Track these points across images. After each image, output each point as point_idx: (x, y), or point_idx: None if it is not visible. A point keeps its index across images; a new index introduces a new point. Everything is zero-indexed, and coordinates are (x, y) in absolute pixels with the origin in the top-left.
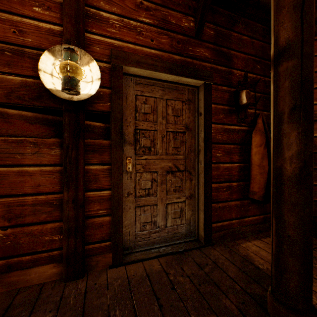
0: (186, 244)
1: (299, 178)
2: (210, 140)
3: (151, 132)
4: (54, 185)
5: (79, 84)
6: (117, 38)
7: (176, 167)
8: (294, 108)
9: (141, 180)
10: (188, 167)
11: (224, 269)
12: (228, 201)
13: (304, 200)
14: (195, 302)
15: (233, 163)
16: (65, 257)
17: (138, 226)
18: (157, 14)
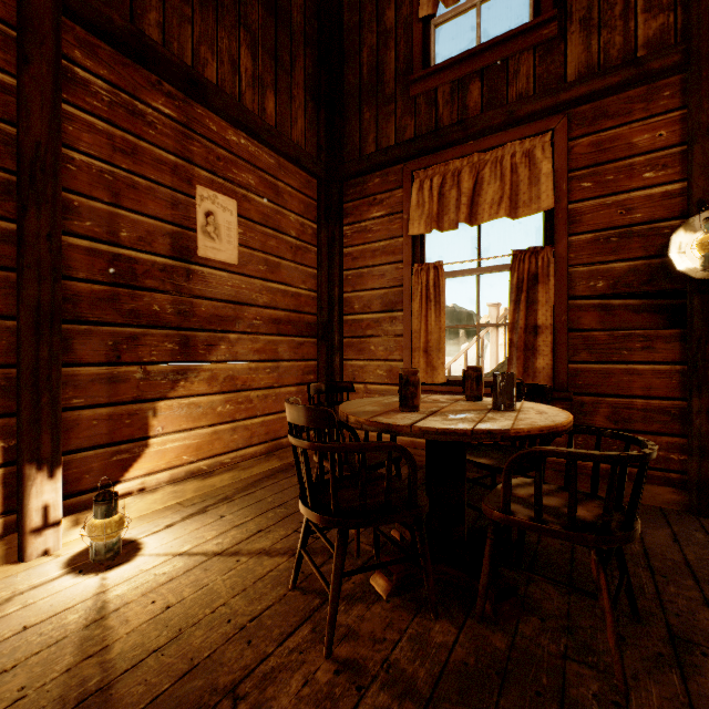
0: None
1: None
2: None
3: None
4: (670, 389)
5: None
6: None
7: None
8: None
9: None
10: None
11: None
12: None
13: None
14: None
15: None
16: (694, 483)
17: None
18: None
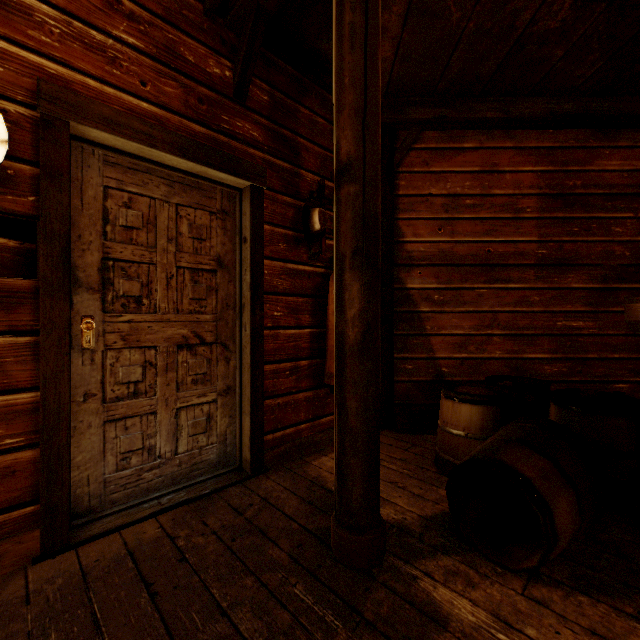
0: (218, 480)
1: (362, 346)
2: (262, 288)
3: (143, 268)
4: None
5: None
6: (56, 59)
7: (198, 337)
8: (356, 251)
9: (120, 365)
10: (222, 337)
11: (279, 506)
12: (293, 394)
13: (368, 377)
14: (221, 569)
15: (302, 328)
16: None
17: (111, 461)
18: (156, 34)
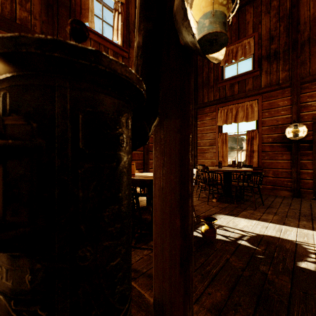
0: None
1: None
2: None
3: None
4: (288, 166)
5: (299, 135)
6: (315, 110)
7: None
8: None
9: None
10: None
11: None
12: None
13: None
14: None
15: None
16: (292, 189)
17: None
18: None
